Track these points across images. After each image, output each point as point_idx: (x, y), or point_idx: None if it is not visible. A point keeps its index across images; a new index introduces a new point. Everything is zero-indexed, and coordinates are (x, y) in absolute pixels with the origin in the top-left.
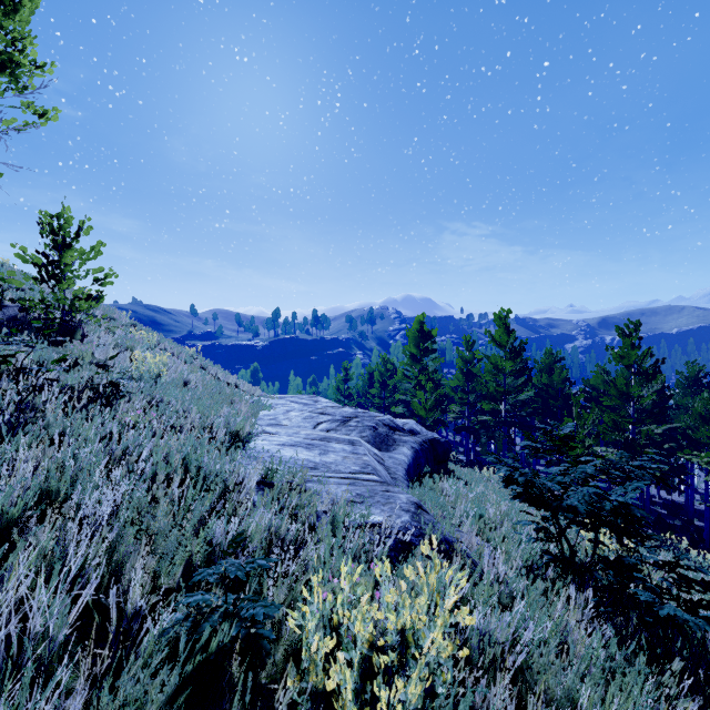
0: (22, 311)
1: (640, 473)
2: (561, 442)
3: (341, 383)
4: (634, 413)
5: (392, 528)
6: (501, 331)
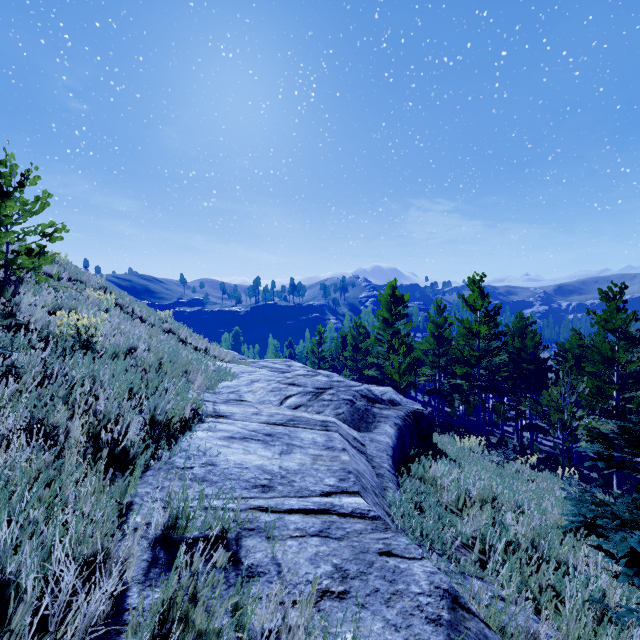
0: None
1: None
2: None
3: (315, 346)
4: (618, 379)
5: None
6: (476, 295)
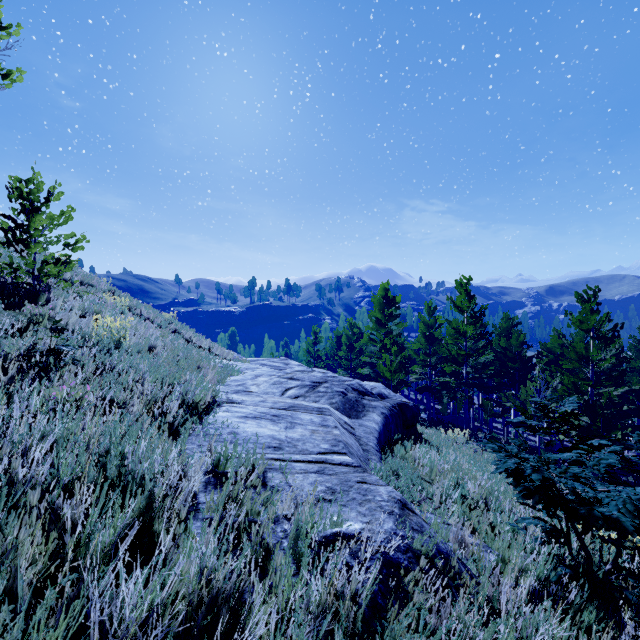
0: None
1: None
2: (560, 418)
3: (310, 346)
4: (592, 375)
5: (373, 542)
6: (463, 297)
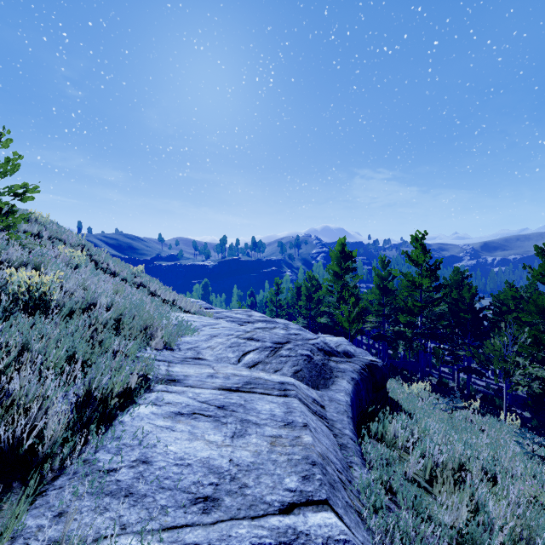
0: None
1: None
2: None
3: (273, 296)
4: None
5: None
6: (418, 251)
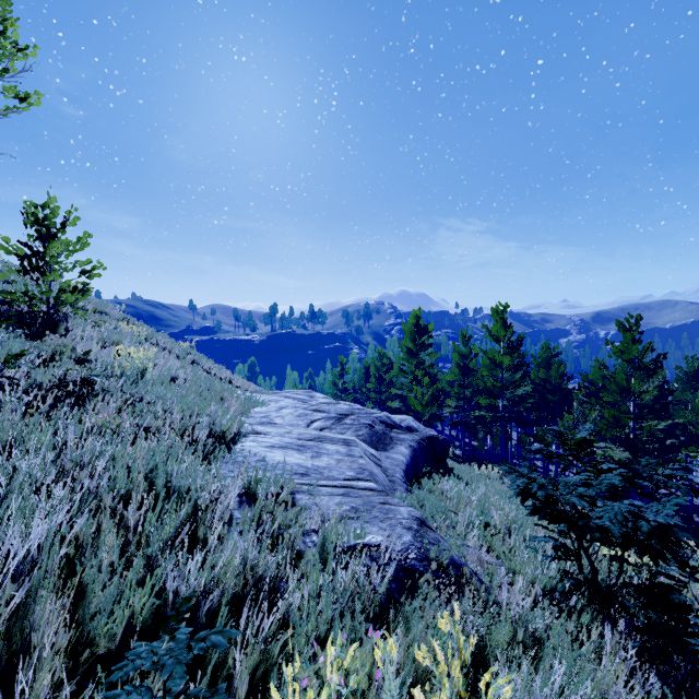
0: (4, 304)
1: (674, 484)
2: (577, 445)
3: (337, 377)
4: (634, 408)
5: (392, 551)
6: (499, 325)
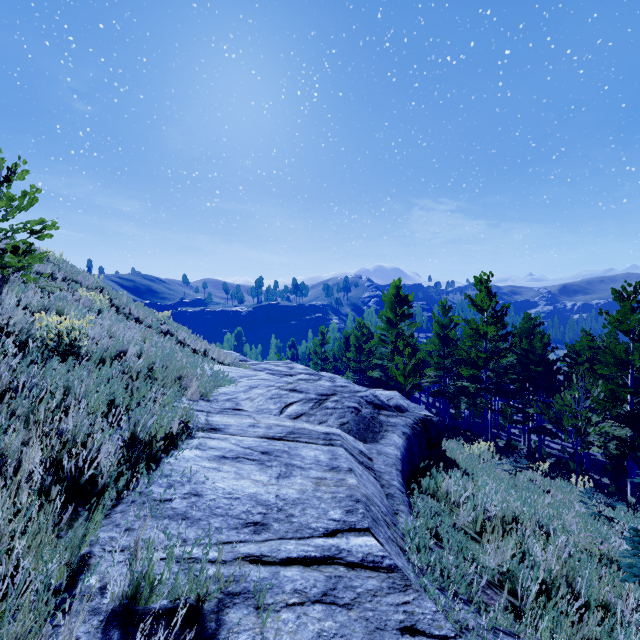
0: None
1: None
2: None
3: (318, 346)
4: (632, 382)
5: None
6: (483, 295)
